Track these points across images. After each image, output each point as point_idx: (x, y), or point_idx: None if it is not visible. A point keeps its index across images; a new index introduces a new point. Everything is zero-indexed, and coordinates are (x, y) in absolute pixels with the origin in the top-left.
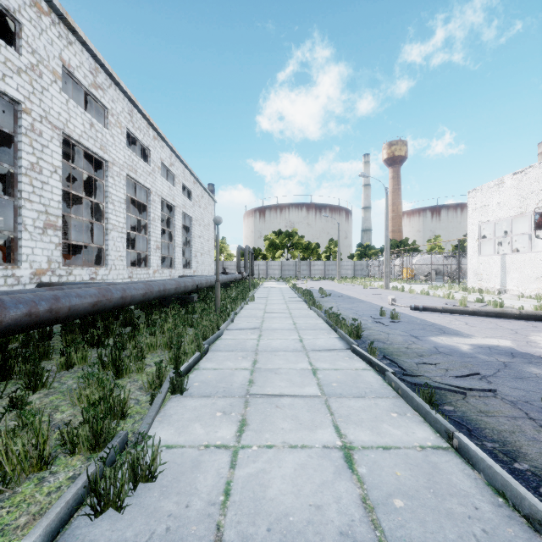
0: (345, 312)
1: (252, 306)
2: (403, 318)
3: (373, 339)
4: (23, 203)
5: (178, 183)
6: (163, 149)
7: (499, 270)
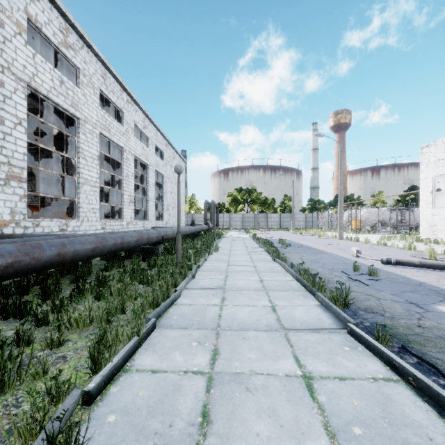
0: (311, 265)
1: (216, 258)
2: (380, 275)
3: (363, 307)
4: None
5: (151, 144)
6: (137, 113)
7: None
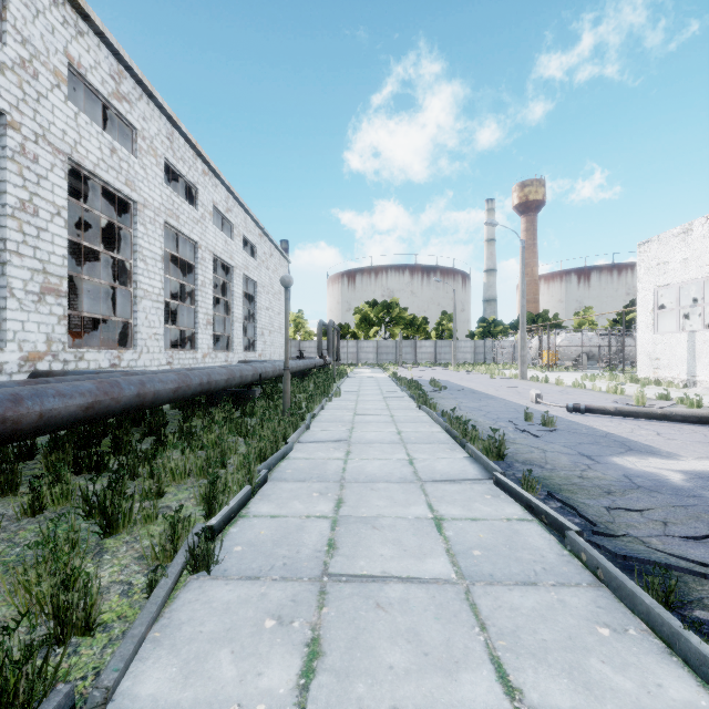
0: (470, 413)
1: (337, 405)
2: (559, 425)
3: (522, 460)
4: (8, 257)
5: (237, 235)
6: (217, 189)
7: (685, 353)
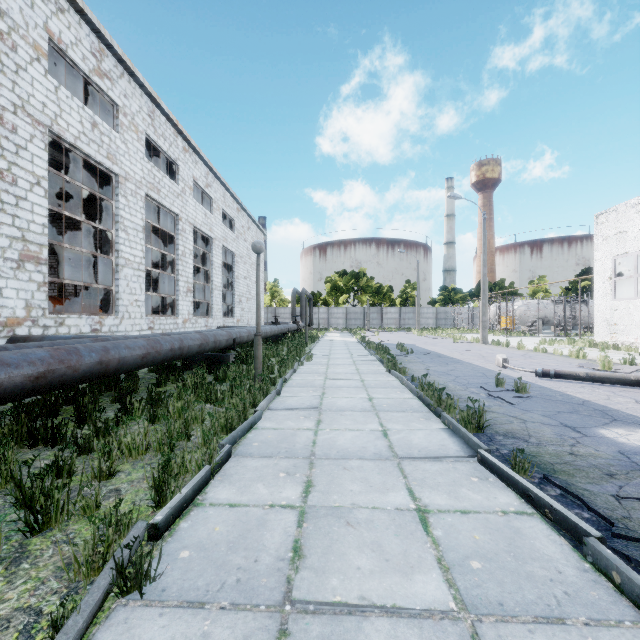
0: (440, 378)
1: (309, 369)
2: (532, 391)
3: (503, 432)
4: None
5: (216, 209)
6: (197, 165)
7: None
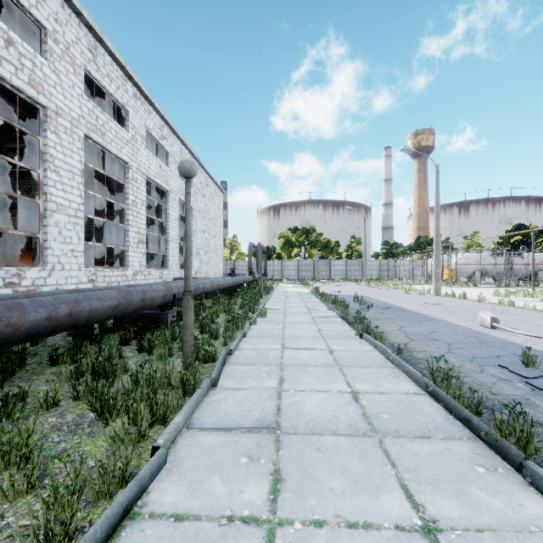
0: (429, 347)
1: (262, 330)
2: None
3: None
4: None
5: (173, 163)
6: (150, 115)
7: None
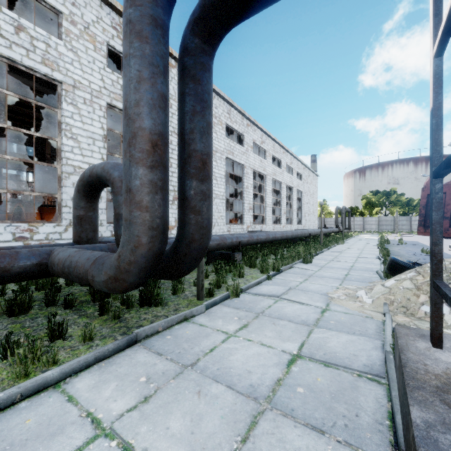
0: (401, 251)
1: (341, 246)
2: None
3: None
4: (244, 201)
5: (294, 172)
6: (287, 156)
7: None
